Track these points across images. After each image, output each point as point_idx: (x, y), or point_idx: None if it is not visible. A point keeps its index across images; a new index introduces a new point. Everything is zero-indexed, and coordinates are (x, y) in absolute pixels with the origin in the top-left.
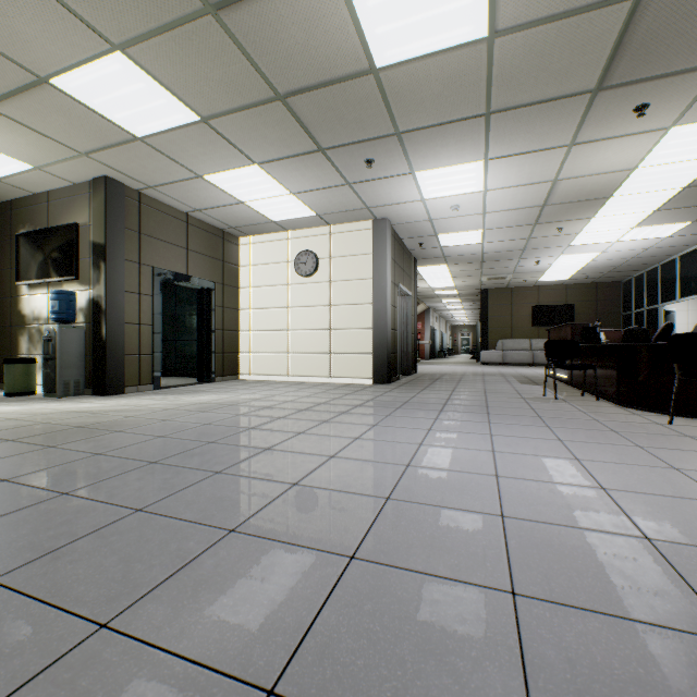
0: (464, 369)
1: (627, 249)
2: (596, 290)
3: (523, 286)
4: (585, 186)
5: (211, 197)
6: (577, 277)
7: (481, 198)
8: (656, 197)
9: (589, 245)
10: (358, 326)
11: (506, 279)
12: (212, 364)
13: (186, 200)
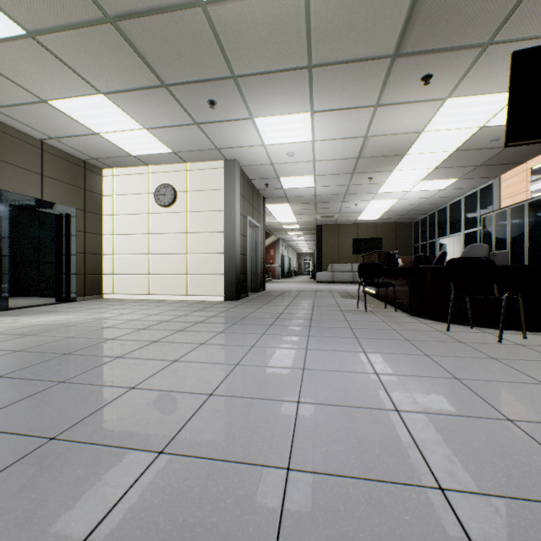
0: (303, 287)
1: (416, 198)
2: (396, 228)
3: (346, 224)
4: (387, 144)
5: (63, 125)
6: (384, 217)
7: (311, 148)
8: (435, 157)
9: (391, 193)
10: (211, 251)
11: (334, 217)
12: (72, 285)
13: (37, 126)
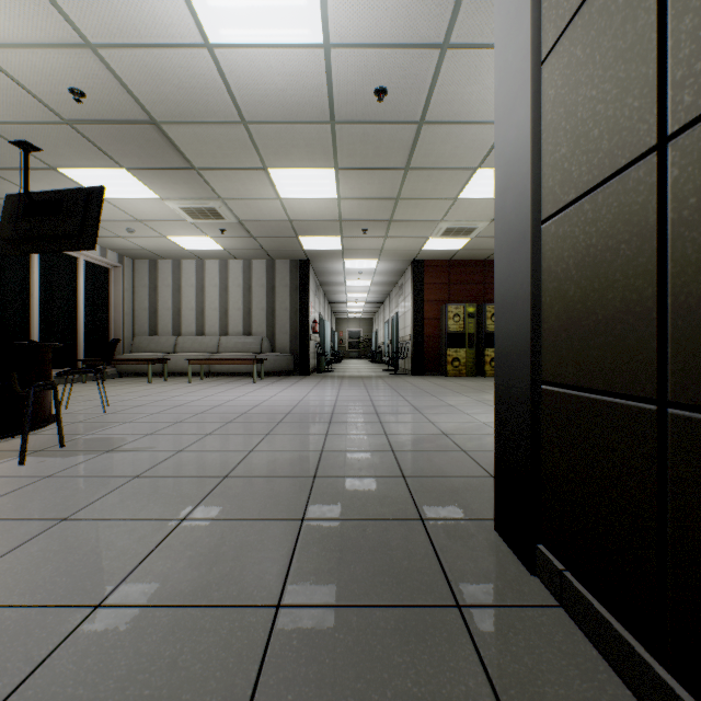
0: None
1: None
2: None
3: None
4: None
5: None
6: None
7: None
8: None
9: None
10: None
11: None
12: None
13: None
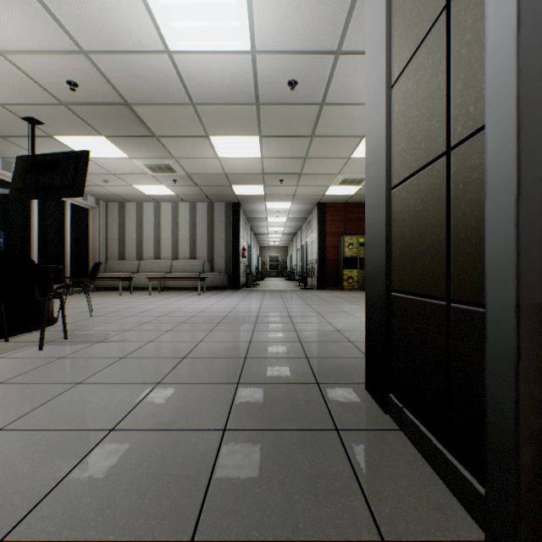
0: None
1: None
2: None
3: None
4: None
5: None
6: None
7: None
8: None
9: None
10: None
11: None
12: None
13: None
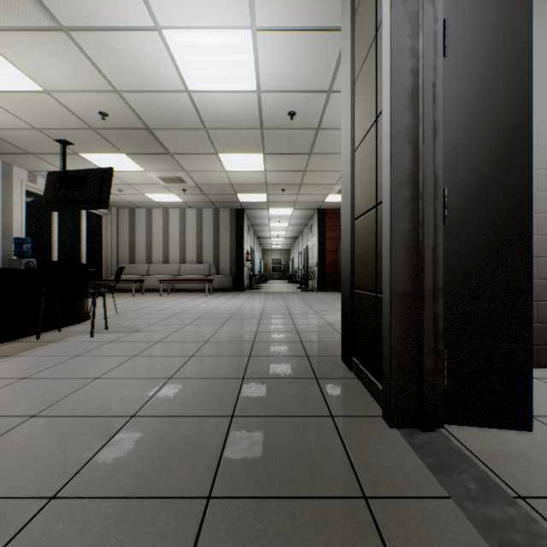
0: None
1: None
2: None
3: None
4: None
5: None
6: None
7: (151, 0)
8: None
9: None
10: None
11: None
12: None
13: None
